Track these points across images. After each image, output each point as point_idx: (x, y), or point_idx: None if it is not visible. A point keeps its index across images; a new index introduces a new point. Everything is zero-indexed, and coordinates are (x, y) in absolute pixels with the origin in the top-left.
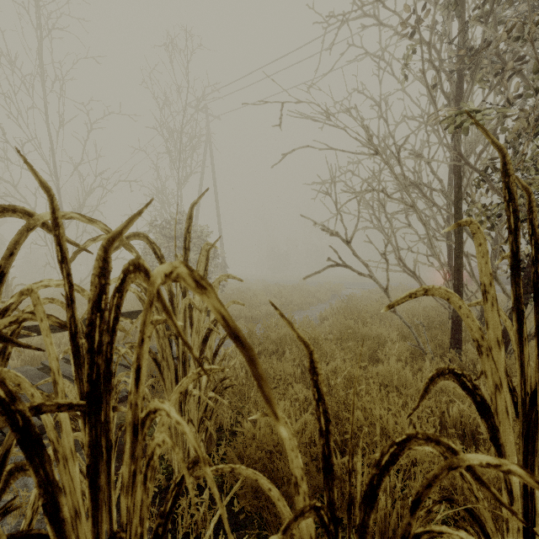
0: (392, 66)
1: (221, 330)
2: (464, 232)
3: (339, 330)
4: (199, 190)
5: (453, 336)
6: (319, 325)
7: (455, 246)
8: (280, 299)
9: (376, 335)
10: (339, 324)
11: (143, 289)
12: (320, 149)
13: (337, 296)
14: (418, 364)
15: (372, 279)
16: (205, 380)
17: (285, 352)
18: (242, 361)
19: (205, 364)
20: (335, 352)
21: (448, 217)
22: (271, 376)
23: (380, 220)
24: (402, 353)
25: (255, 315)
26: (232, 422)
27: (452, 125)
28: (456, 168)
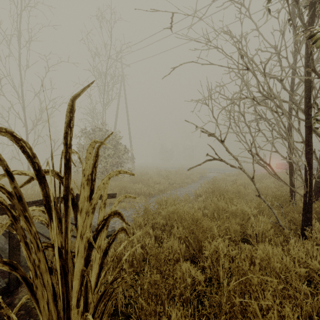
0: (249, 14)
1: (127, 204)
2: (312, 133)
3: (213, 207)
4: (116, 111)
5: (305, 215)
6: (195, 199)
7: (305, 144)
8: (168, 180)
9: (241, 211)
10: (213, 203)
11: (5, 193)
12: (202, 64)
13: (203, 177)
14: (278, 238)
15: (242, 170)
16: (94, 282)
17: (172, 225)
18: (139, 236)
19: (94, 265)
20: (213, 229)
21: (289, 124)
22: (162, 258)
23: (239, 126)
24: (268, 230)
25: (151, 192)
26: (126, 303)
27: (318, 39)
28: (307, 83)
